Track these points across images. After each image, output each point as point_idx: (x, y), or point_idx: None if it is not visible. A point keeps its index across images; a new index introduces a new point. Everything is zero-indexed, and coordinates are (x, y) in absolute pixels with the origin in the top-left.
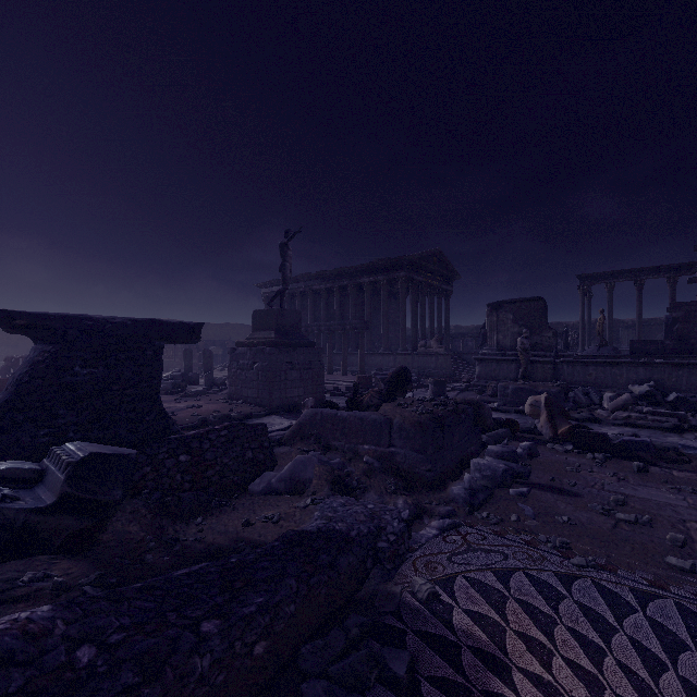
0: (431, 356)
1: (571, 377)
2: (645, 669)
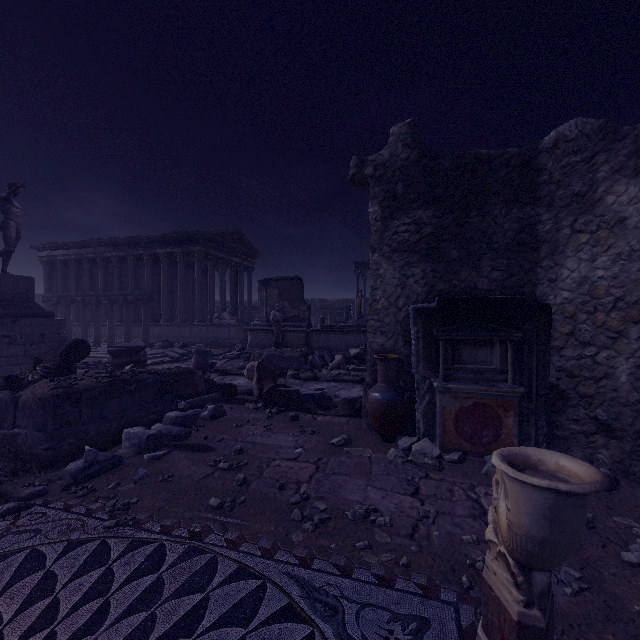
0: (225, 327)
1: (318, 343)
2: (21, 635)
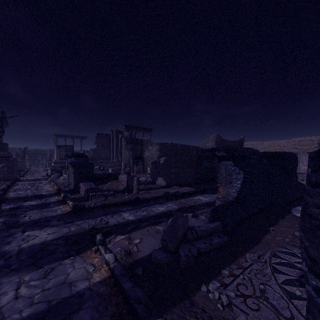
0: None
1: None
2: None
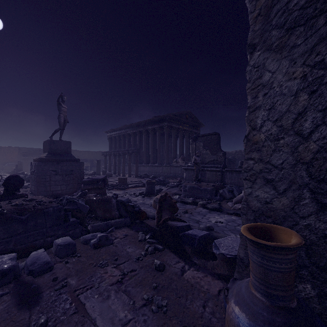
0: (179, 167)
1: (230, 180)
2: None
